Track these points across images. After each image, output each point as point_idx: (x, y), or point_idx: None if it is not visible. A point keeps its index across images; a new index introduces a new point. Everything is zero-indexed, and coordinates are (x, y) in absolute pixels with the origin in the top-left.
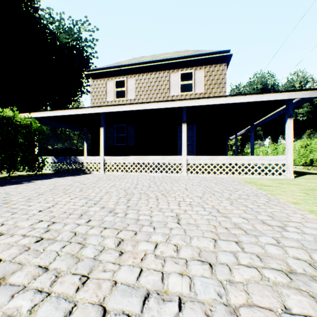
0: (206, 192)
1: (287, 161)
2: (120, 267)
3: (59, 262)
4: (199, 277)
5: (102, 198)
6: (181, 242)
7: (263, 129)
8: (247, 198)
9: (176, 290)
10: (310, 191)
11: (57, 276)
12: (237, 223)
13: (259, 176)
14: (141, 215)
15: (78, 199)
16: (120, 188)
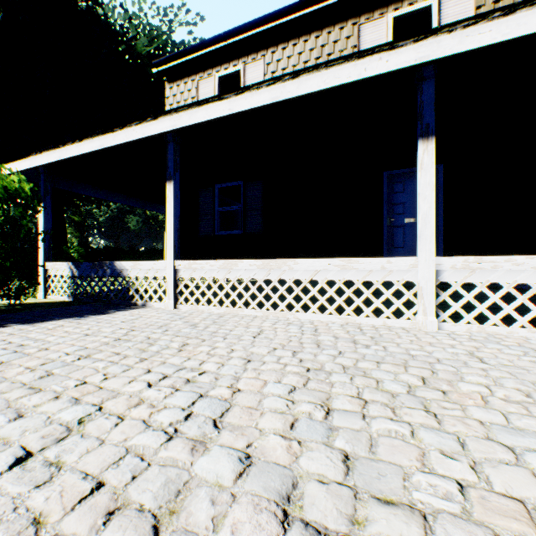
0: None
1: None
2: None
3: None
4: None
5: None
6: None
7: None
8: None
9: None
10: None
11: None
12: None
13: None
14: None
15: None
16: (26, 520)
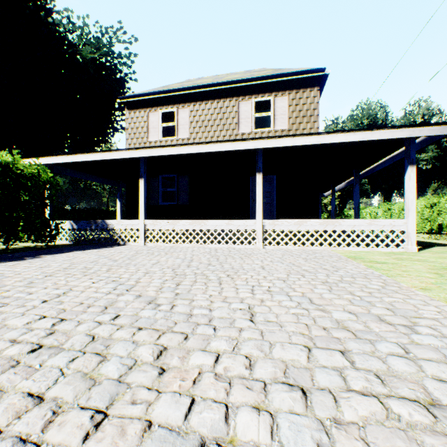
0: (292, 273)
1: (408, 227)
2: (159, 396)
3: (62, 387)
4: (286, 413)
5: (139, 282)
6: (256, 352)
7: (370, 182)
8: (353, 281)
9: (248, 439)
10: (444, 271)
11: (56, 412)
12: (341, 320)
13: (368, 249)
14: (195, 307)
15: (102, 283)
16: (166, 266)
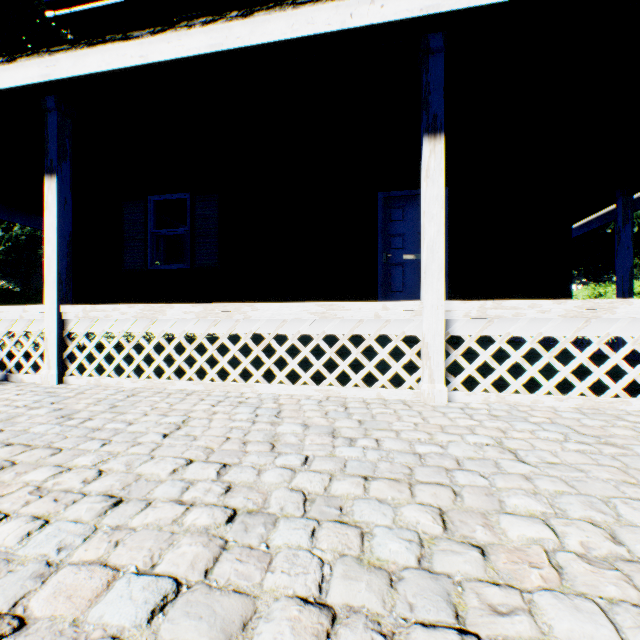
0: None
1: None
2: None
3: None
4: None
5: None
6: None
7: None
8: None
9: None
10: None
11: None
12: None
13: None
14: None
15: None
16: None
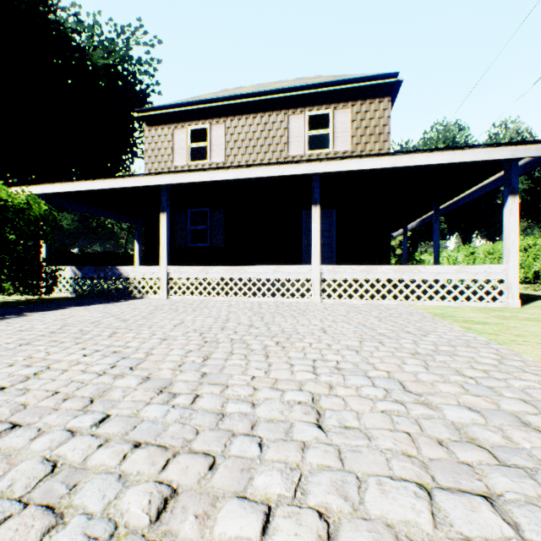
0: (366, 339)
1: (508, 275)
2: None
3: None
4: None
5: (151, 354)
6: (336, 501)
7: (447, 220)
8: (454, 352)
9: None
10: None
11: None
12: (463, 424)
13: (456, 303)
14: (230, 400)
15: (98, 356)
16: (193, 329)
